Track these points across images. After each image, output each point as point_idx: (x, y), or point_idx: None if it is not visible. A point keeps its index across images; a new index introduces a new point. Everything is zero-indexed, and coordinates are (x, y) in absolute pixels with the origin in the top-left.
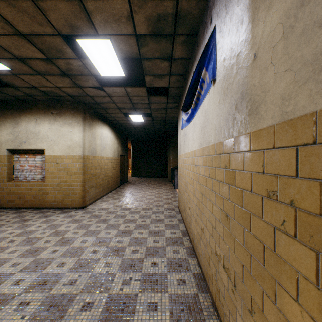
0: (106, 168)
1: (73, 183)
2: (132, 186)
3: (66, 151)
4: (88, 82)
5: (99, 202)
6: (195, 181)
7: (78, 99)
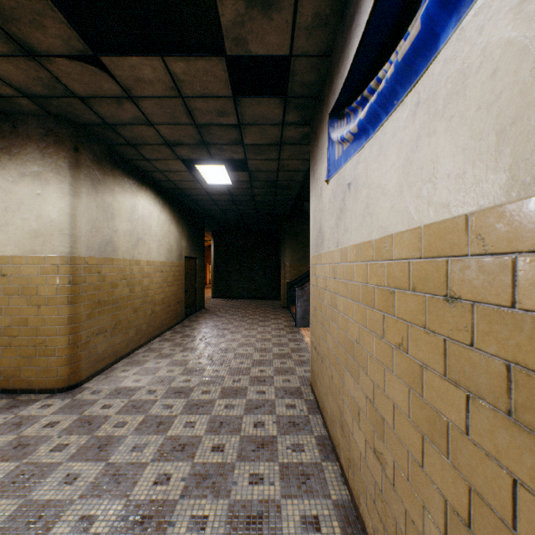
0: (148, 285)
1: (43, 326)
2: (208, 320)
3: (26, 244)
4: (47, 30)
5: (122, 367)
6: (450, 383)
7: (54, 112)
